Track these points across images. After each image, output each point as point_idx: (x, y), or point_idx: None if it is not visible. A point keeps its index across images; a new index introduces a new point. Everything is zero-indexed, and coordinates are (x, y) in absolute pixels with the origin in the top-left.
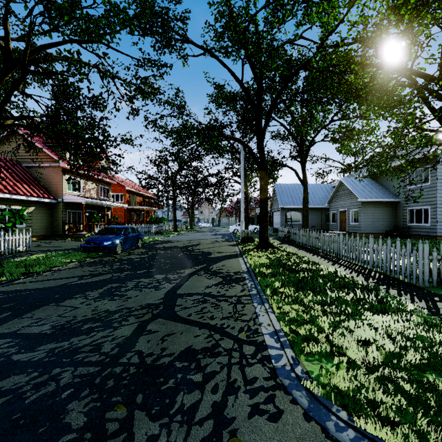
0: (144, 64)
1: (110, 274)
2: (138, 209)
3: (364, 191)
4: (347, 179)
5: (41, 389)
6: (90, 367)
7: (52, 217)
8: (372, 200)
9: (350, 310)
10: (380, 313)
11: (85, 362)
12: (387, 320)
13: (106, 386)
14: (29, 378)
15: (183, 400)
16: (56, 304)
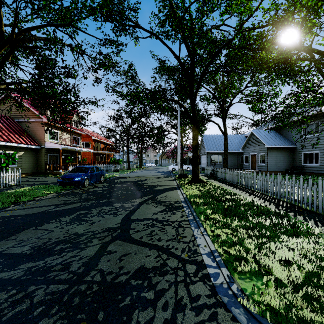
0: (105, 43)
1: (79, 203)
2: (101, 153)
3: (270, 140)
4: (257, 131)
5: (17, 306)
6: (60, 285)
7: (37, 159)
8: (275, 146)
9: (269, 233)
10: (293, 235)
11: (56, 280)
12: (301, 242)
13: (72, 303)
14: (8, 296)
15: (138, 318)
16: (36, 228)
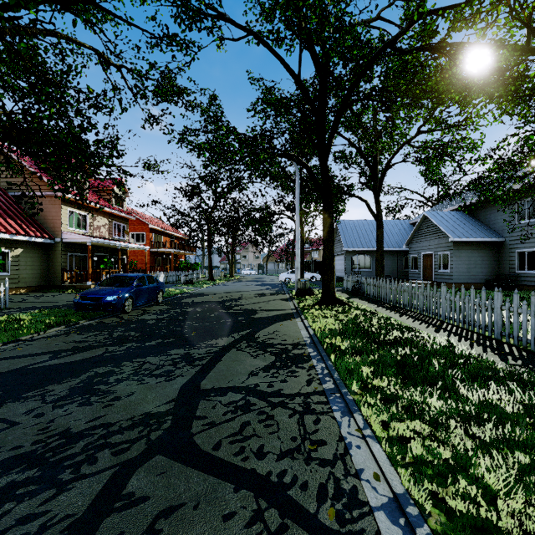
0: (161, 41)
1: (104, 348)
2: (164, 253)
3: (457, 228)
4: (433, 213)
5: None
6: None
7: (48, 262)
8: (468, 240)
9: (522, 434)
10: None
11: None
12: None
13: None
14: None
15: None
16: None
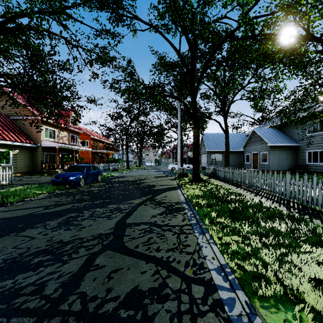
0: (101, 33)
1: (72, 204)
2: (100, 152)
3: (272, 138)
4: (258, 129)
5: None
6: (25, 318)
7: (33, 158)
8: (278, 145)
9: (287, 241)
10: (316, 244)
11: (21, 309)
12: None
13: None
14: None
15: None
16: (16, 234)
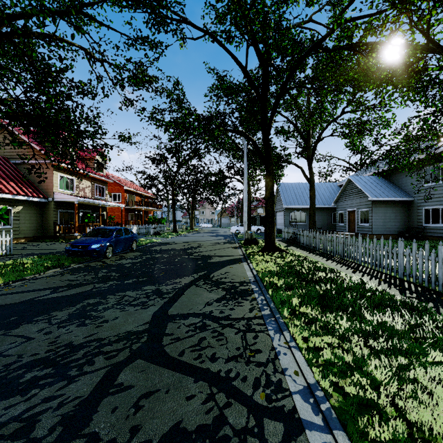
0: (135, 42)
1: (92, 285)
2: (136, 209)
3: (375, 190)
4: (356, 177)
5: None
6: None
7: (43, 217)
8: (384, 199)
9: (405, 345)
10: None
11: None
12: None
13: None
14: None
15: None
16: (6, 332)
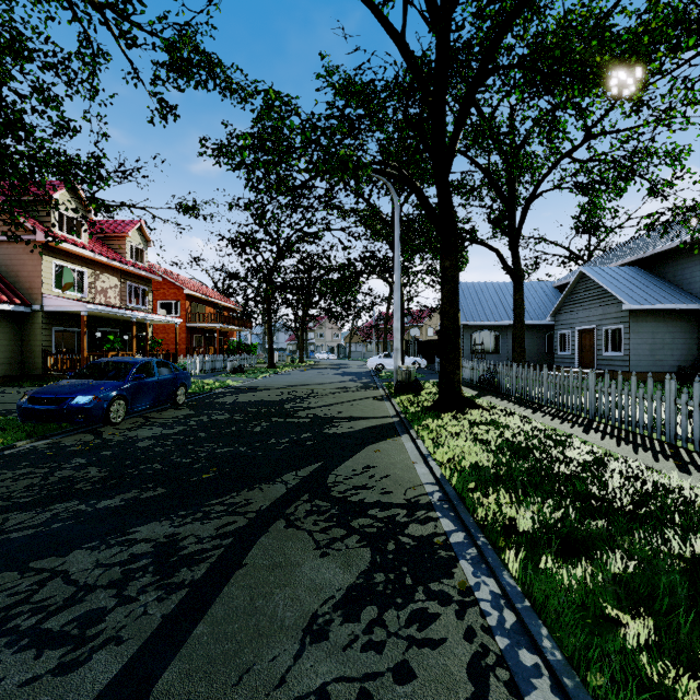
0: None
1: None
2: (208, 329)
3: (634, 290)
4: (595, 268)
5: None
6: None
7: (22, 340)
8: (653, 307)
9: None
10: None
11: None
12: None
13: None
14: None
15: None
16: None
